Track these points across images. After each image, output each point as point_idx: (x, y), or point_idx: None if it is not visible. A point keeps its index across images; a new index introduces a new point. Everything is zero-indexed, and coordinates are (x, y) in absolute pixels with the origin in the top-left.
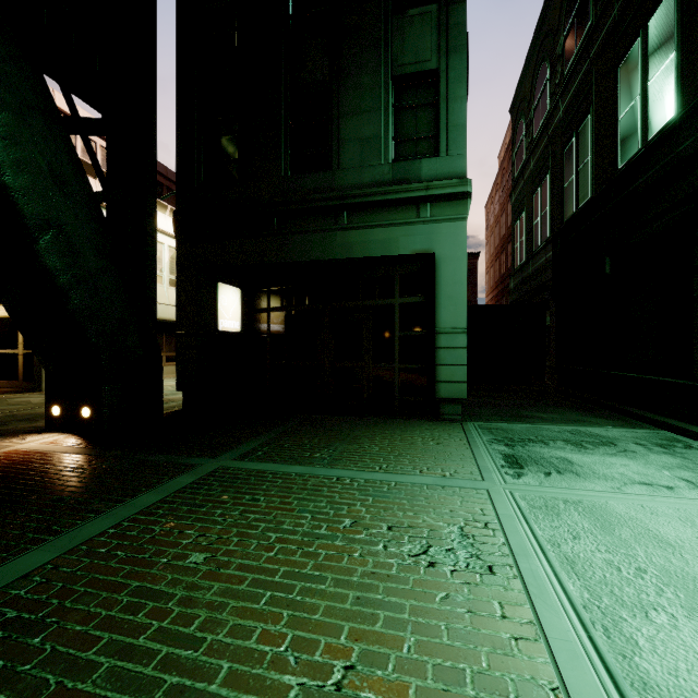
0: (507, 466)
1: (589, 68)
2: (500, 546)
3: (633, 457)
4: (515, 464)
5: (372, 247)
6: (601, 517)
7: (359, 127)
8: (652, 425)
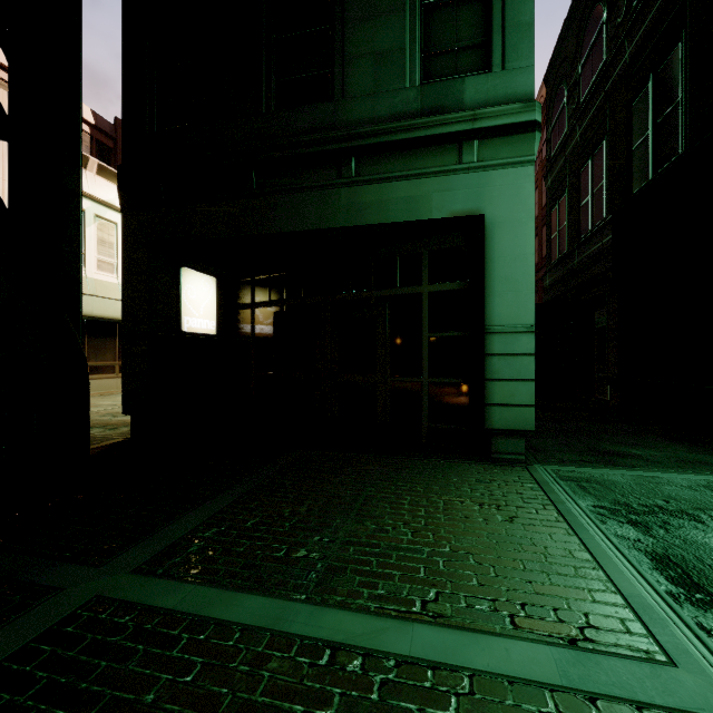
0: (683, 596)
1: None
2: None
3: None
4: (693, 587)
5: (391, 208)
6: None
7: (372, 35)
8: None
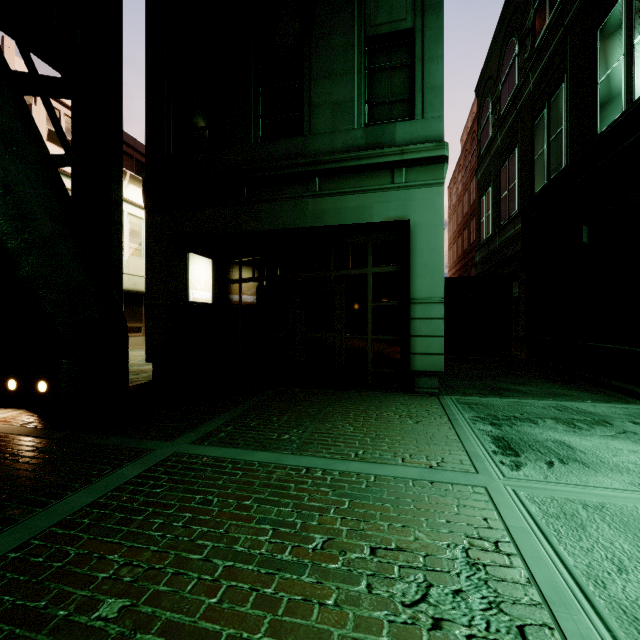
0: (500, 452)
1: (563, 36)
2: (524, 586)
3: (637, 440)
4: (508, 449)
5: (344, 214)
6: (639, 532)
7: (331, 90)
8: (639, 400)
